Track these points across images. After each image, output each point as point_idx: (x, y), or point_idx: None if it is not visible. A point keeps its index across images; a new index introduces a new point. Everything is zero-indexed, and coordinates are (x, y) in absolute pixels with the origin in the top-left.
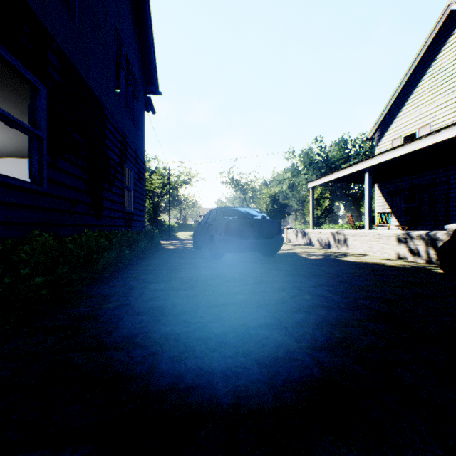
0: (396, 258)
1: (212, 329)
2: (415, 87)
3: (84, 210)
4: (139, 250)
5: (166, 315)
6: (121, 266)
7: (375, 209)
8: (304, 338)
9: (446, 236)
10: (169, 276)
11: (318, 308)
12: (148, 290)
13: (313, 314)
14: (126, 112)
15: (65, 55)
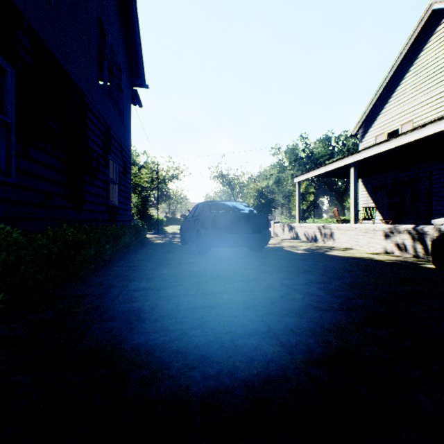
0: (383, 252)
1: (193, 338)
2: (398, 84)
3: (61, 203)
4: (123, 245)
5: (142, 320)
6: (100, 263)
7: (359, 203)
8: (298, 349)
9: (433, 231)
10: (151, 273)
11: (311, 310)
12: (127, 289)
13: (306, 317)
14: (110, 103)
15: (38, 37)
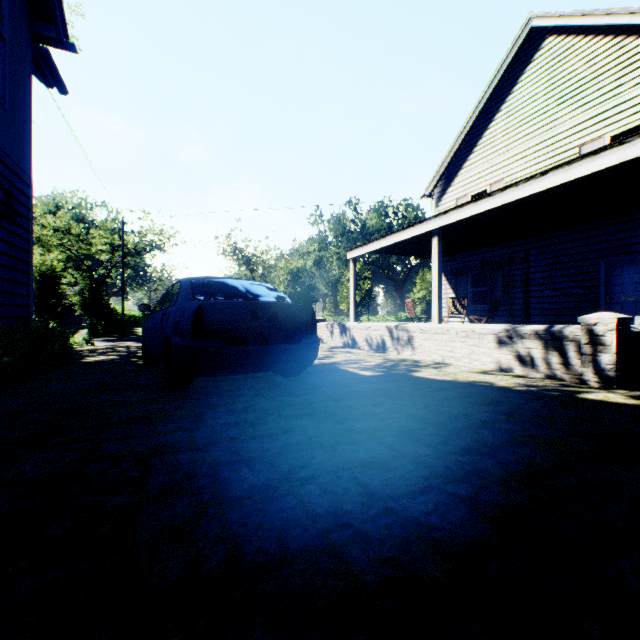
0: (495, 369)
1: None
2: (486, 128)
3: None
4: None
5: None
6: None
7: None
8: None
9: (581, 335)
10: None
11: None
12: None
13: None
14: None
15: None
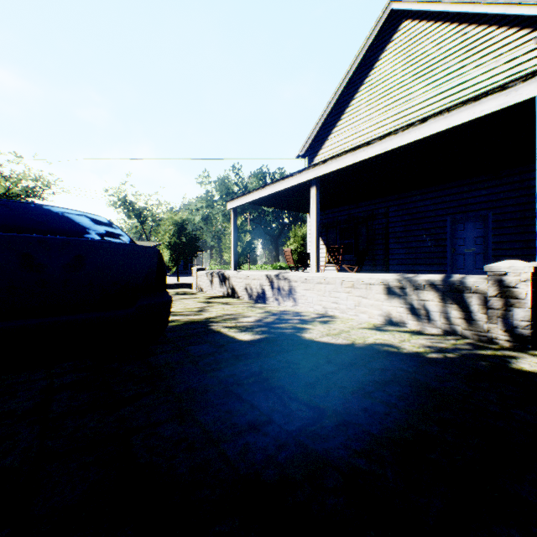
0: (385, 322)
1: None
2: (353, 98)
3: None
4: None
5: None
6: None
7: (308, 245)
8: None
9: (488, 286)
10: None
11: None
12: None
13: None
14: None
15: None
